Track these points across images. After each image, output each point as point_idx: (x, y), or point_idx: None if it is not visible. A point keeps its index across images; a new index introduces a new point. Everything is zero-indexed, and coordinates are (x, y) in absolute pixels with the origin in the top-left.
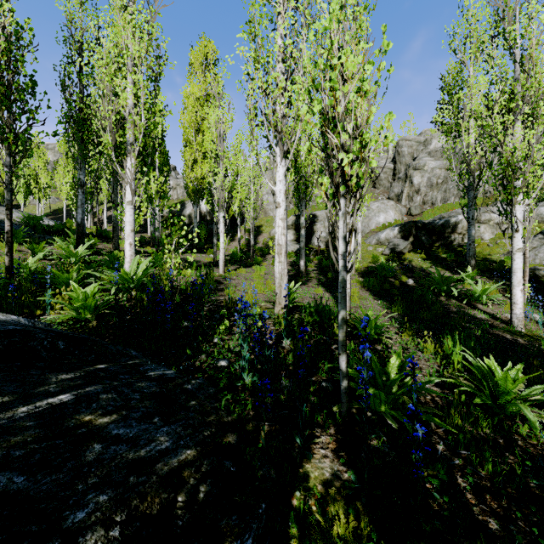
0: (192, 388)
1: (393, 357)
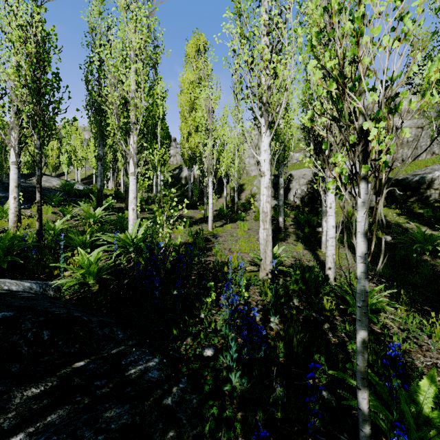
0: (172, 402)
1: (423, 380)
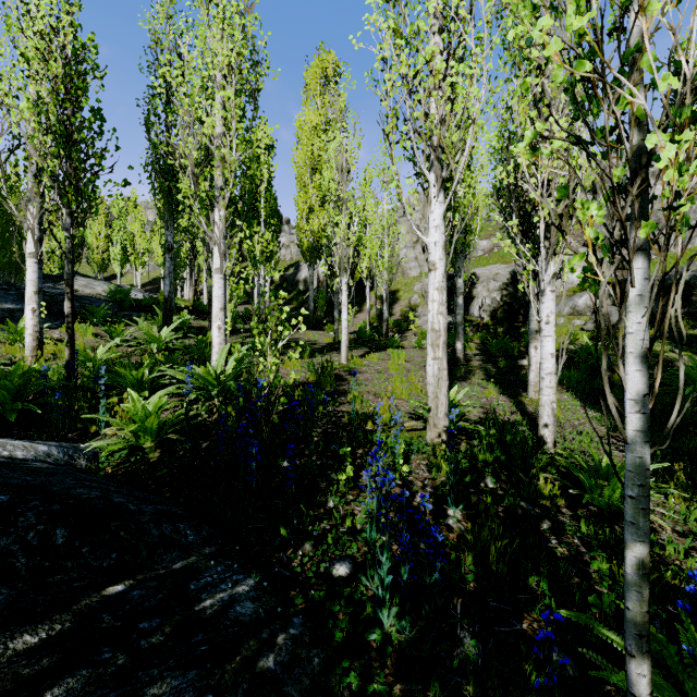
0: (276, 664)
1: None
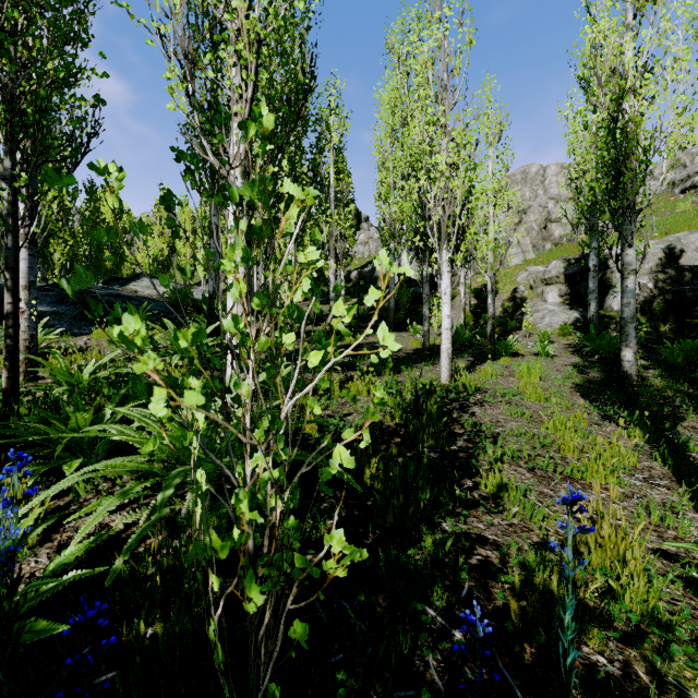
0: None
1: None
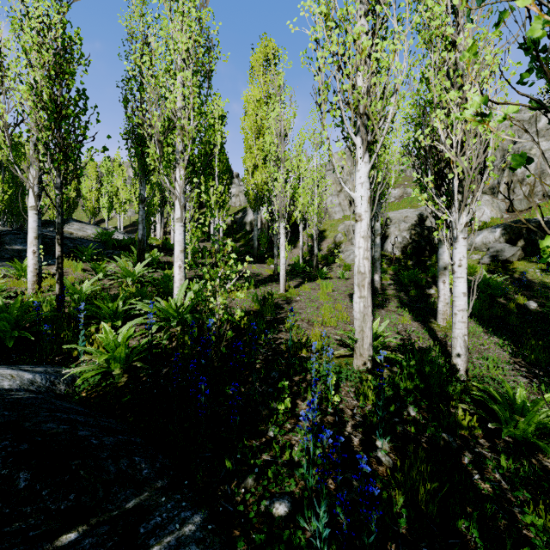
0: None
1: None
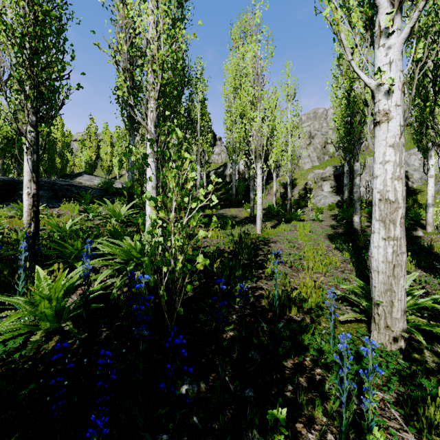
0: None
1: None
